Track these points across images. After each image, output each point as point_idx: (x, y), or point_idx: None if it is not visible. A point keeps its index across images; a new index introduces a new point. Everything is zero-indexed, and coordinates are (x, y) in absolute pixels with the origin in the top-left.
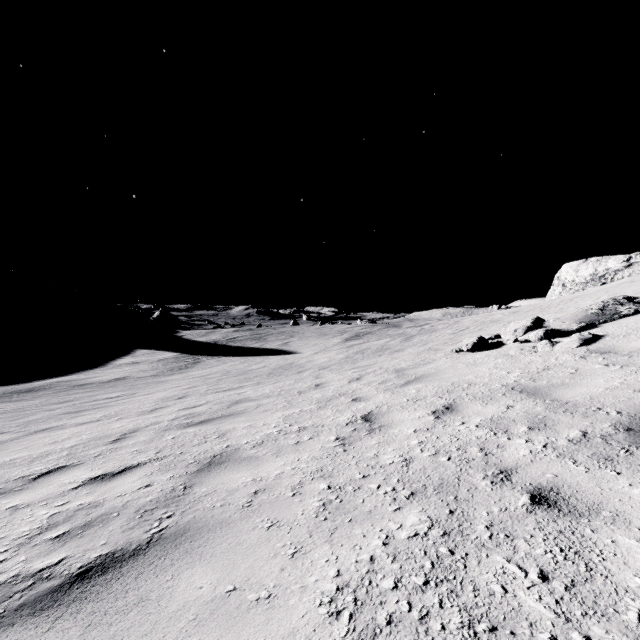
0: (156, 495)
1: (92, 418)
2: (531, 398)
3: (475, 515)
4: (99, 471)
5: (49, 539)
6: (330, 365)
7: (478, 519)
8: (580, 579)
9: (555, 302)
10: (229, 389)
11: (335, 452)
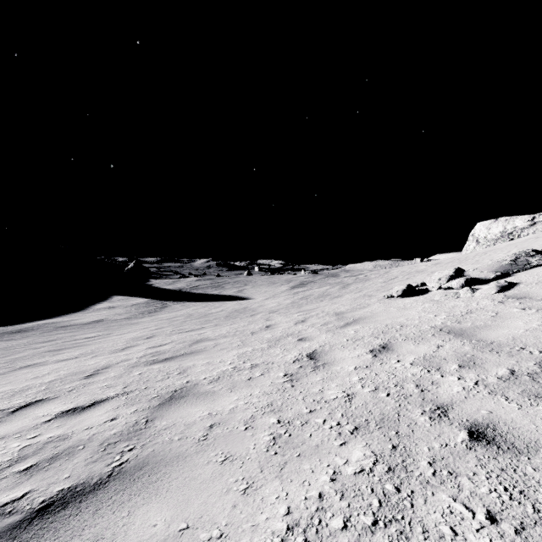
0: (120, 428)
1: (71, 355)
2: (458, 338)
3: (417, 451)
4: (71, 405)
5: (17, 472)
6: (279, 309)
7: (420, 455)
8: (529, 521)
9: (471, 255)
10: (191, 330)
11: (284, 387)
